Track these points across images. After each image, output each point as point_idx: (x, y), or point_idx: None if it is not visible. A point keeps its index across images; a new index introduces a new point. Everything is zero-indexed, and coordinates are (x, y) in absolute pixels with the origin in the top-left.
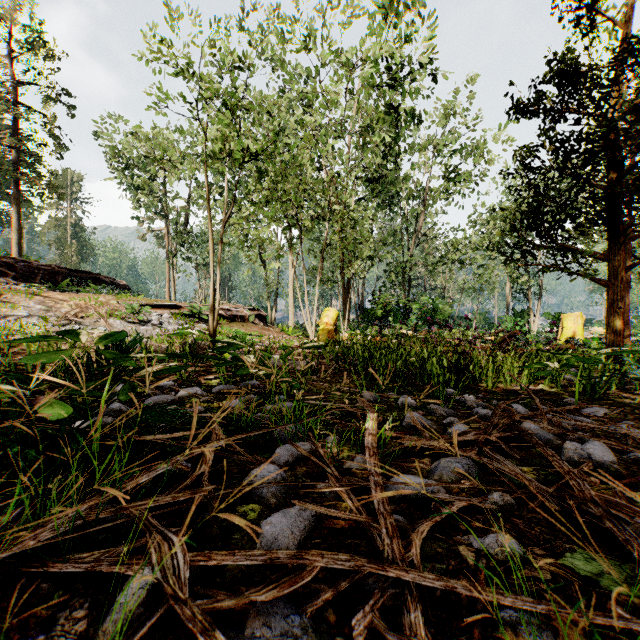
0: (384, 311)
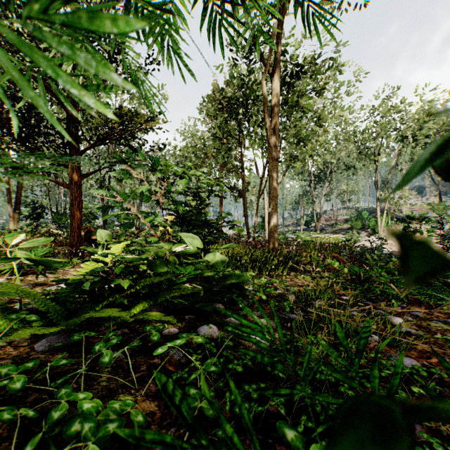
0: (37, 213)
